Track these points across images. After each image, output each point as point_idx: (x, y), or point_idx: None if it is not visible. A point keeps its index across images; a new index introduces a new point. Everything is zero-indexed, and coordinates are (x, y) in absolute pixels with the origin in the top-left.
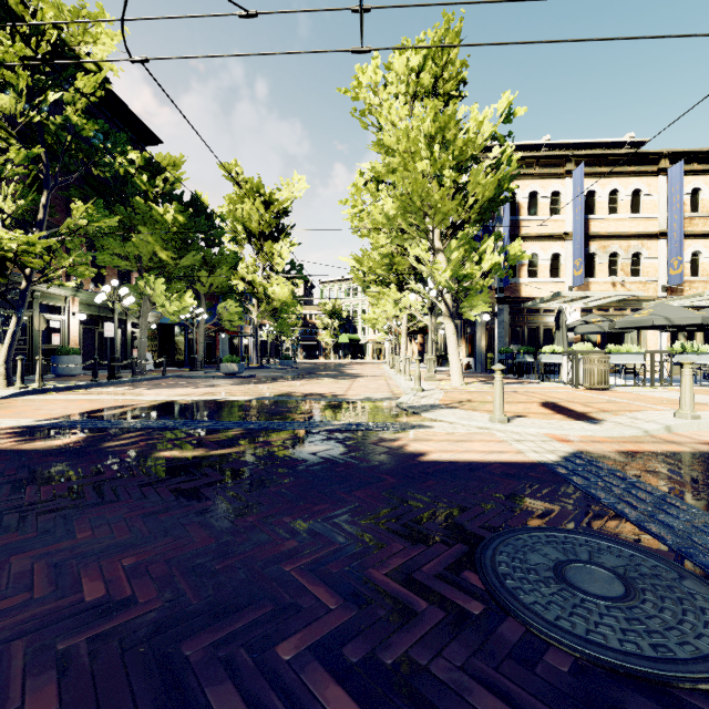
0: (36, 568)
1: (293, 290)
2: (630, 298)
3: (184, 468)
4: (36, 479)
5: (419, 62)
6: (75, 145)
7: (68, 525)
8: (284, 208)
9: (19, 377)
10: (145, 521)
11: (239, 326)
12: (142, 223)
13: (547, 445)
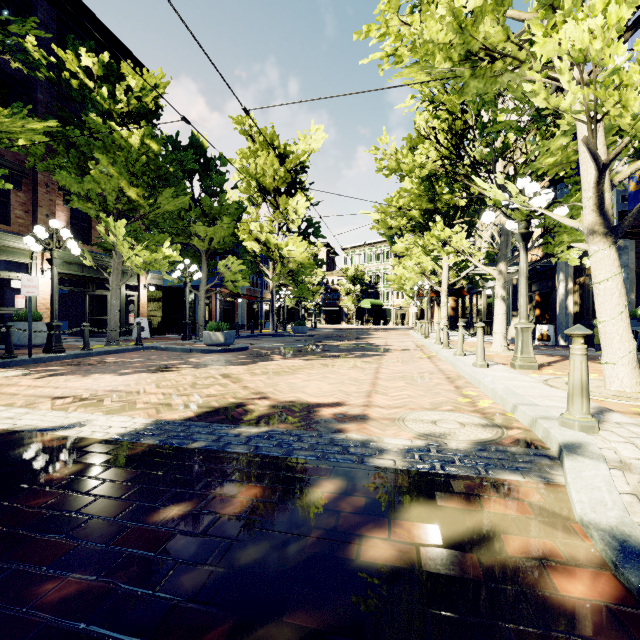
0: None
1: (312, 254)
2: None
3: None
4: None
5: None
6: None
7: None
8: (301, 163)
9: None
10: None
11: (259, 291)
12: (104, 152)
13: None
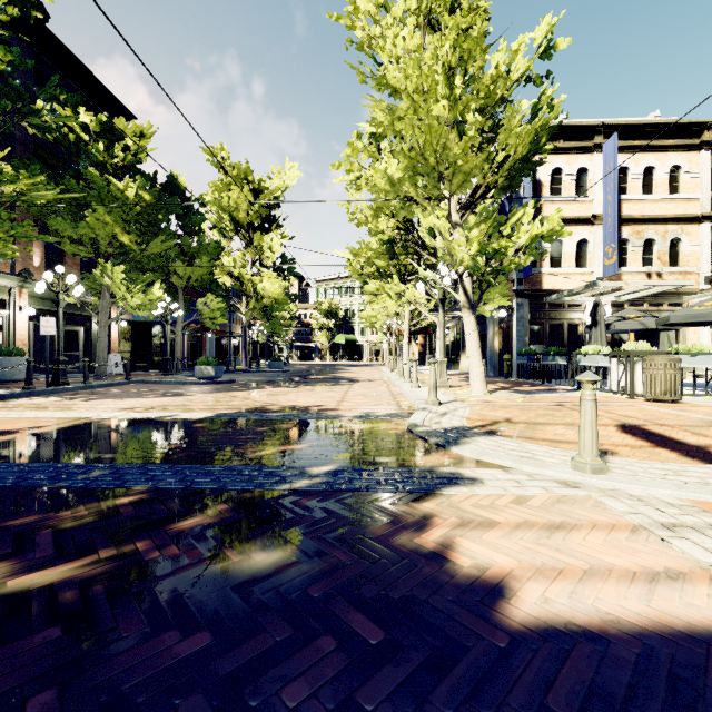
0: None
1: (285, 288)
2: (669, 291)
3: None
4: None
5: None
6: None
7: None
8: (275, 198)
9: None
10: None
11: (228, 325)
12: (98, 200)
13: None
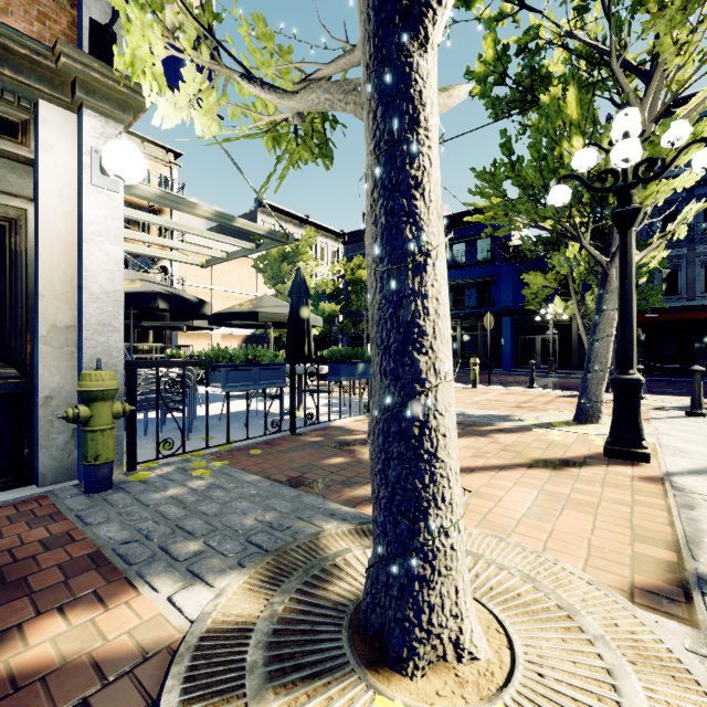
0: None
1: None
2: None
3: None
4: None
5: None
6: None
7: None
8: None
9: None
10: None
11: None
12: None
13: None
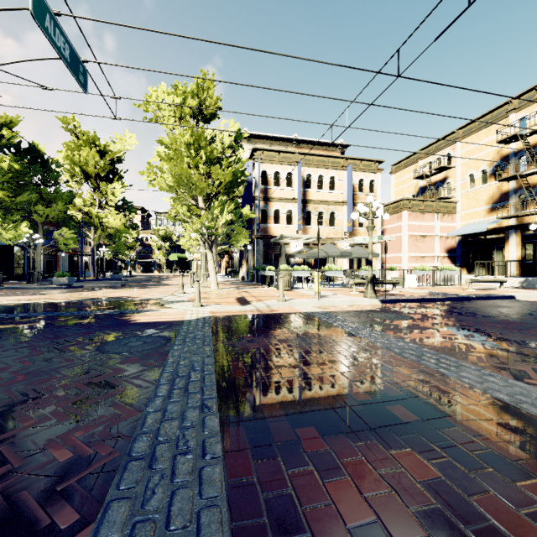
0: None
1: (128, 219)
2: (329, 238)
3: None
4: None
5: (180, 101)
6: None
7: None
8: (117, 157)
9: None
10: None
11: (80, 246)
12: None
13: (201, 315)
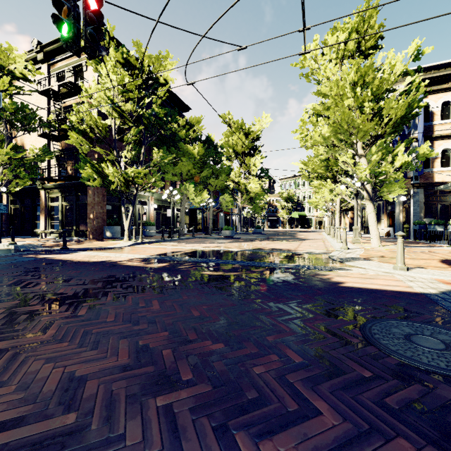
0: (174, 305)
1: (262, 185)
2: None
3: (215, 279)
4: (158, 278)
5: (345, 37)
6: (156, 122)
7: (178, 294)
8: (256, 136)
9: (134, 236)
10: (206, 296)
11: (230, 208)
12: (183, 155)
13: (433, 285)
